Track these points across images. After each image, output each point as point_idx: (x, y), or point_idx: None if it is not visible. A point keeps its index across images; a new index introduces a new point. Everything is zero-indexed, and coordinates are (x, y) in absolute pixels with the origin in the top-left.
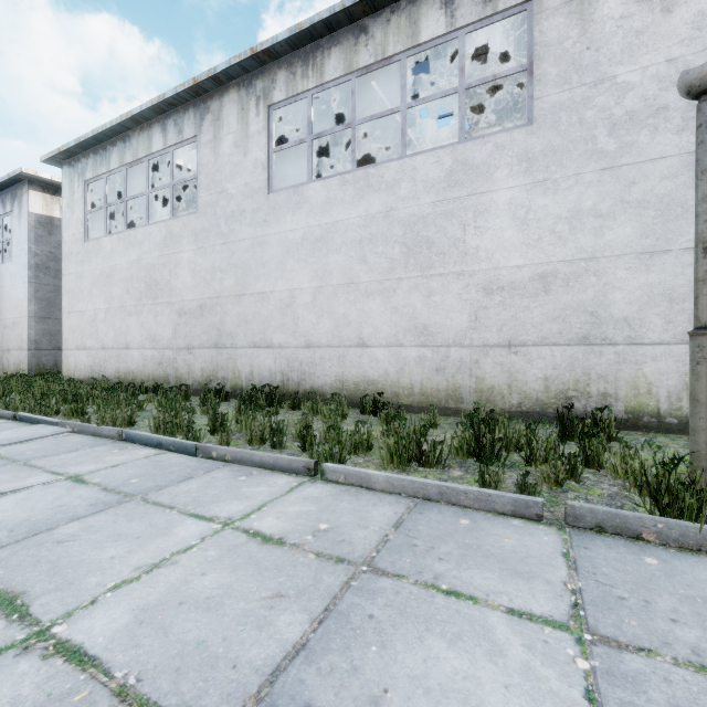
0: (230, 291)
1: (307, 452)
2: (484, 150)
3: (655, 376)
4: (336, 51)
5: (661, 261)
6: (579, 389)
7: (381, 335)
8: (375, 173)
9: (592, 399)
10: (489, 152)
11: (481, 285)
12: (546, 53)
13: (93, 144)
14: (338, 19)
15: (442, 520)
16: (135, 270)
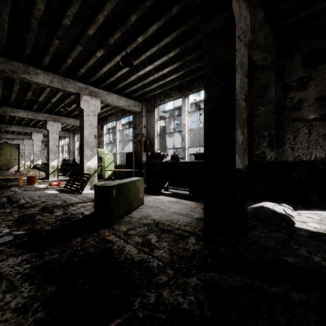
0: None
1: None
2: None
3: None
4: None
5: None
6: None
7: None
8: None
9: None
10: None
11: None
12: None
13: (178, 108)
14: None
15: None
16: (193, 141)
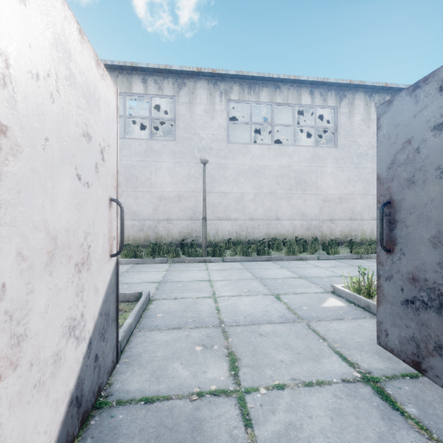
0: None
1: None
2: (159, 145)
3: (210, 230)
4: None
5: (211, 195)
6: (190, 235)
7: None
8: None
9: (193, 238)
10: (161, 147)
11: (157, 197)
12: (180, 117)
13: None
14: None
15: (143, 266)
16: None
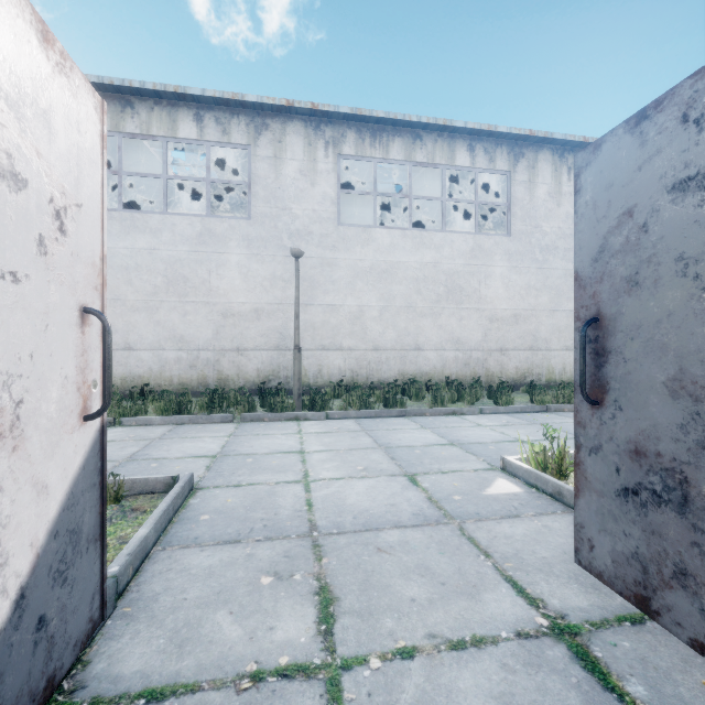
0: None
1: None
2: (223, 226)
3: (308, 366)
4: None
5: (310, 309)
6: (275, 375)
7: (146, 341)
8: (140, 218)
9: (281, 380)
10: (226, 229)
11: (221, 312)
12: (258, 181)
13: None
14: (106, 87)
15: (190, 428)
16: None
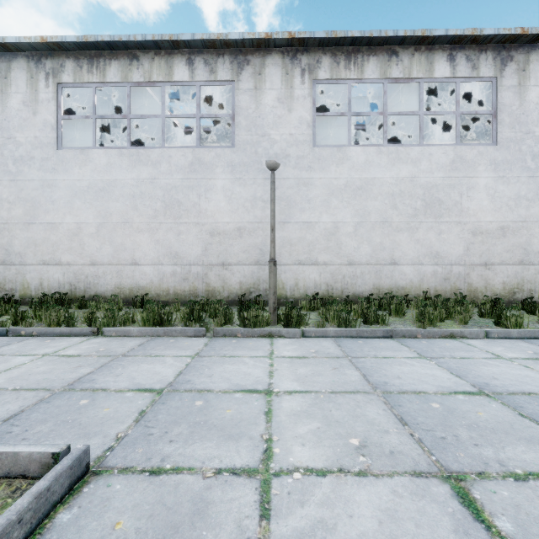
0: (18, 219)
1: (93, 327)
2: (210, 155)
3: (285, 280)
4: (115, 63)
5: (287, 226)
6: (255, 287)
7: (148, 257)
8: (144, 153)
9: (261, 292)
10: (213, 157)
11: (208, 231)
12: (241, 112)
13: None
14: (117, 44)
15: (162, 341)
16: None
